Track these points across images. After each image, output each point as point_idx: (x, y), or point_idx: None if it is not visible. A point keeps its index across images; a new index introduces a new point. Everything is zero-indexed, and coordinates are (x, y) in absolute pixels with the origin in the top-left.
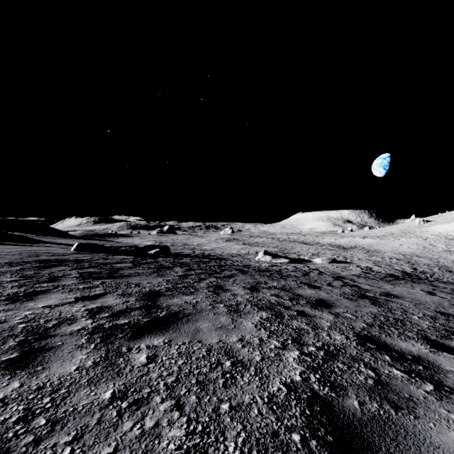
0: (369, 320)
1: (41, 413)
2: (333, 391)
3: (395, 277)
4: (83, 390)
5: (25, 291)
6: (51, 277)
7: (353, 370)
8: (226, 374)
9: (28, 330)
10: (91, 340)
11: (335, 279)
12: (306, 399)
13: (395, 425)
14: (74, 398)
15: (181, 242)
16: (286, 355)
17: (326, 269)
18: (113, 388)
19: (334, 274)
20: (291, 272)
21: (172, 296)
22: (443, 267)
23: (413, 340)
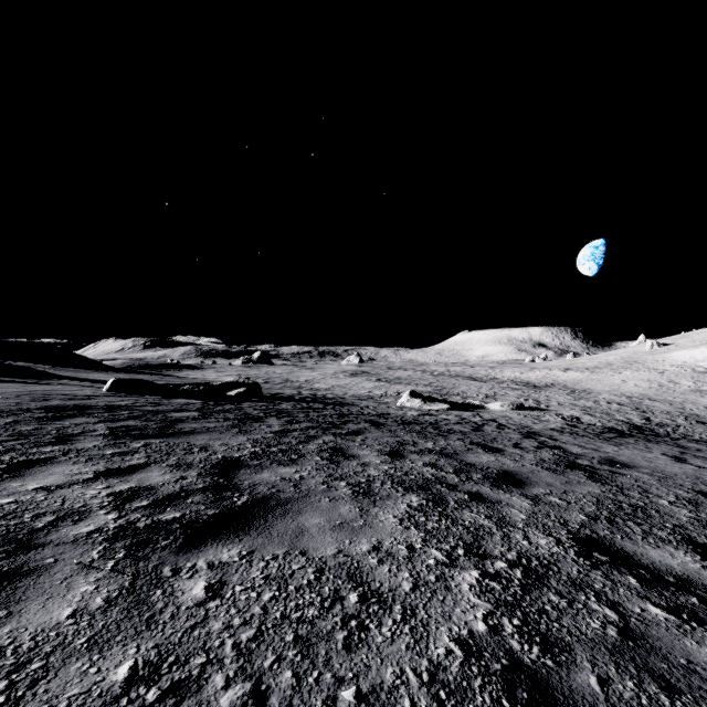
0: (590, 509)
1: None
2: (547, 654)
3: (618, 433)
4: (75, 662)
5: (12, 460)
6: (61, 436)
7: (578, 608)
8: (350, 620)
9: None
10: (108, 554)
11: (524, 436)
12: (499, 674)
13: None
14: (54, 681)
15: (281, 378)
16: (456, 579)
17: (509, 421)
18: (135, 656)
19: (522, 429)
20: (455, 424)
21: (261, 467)
22: (691, 416)
23: (671, 546)
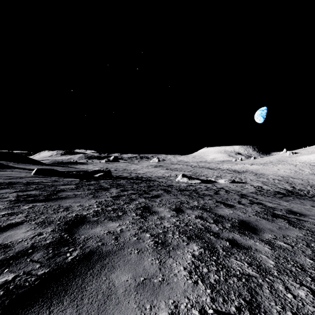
0: (309, 252)
1: None
2: None
3: (282, 194)
4: None
5: None
6: None
7: None
8: None
9: None
10: None
11: (240, 196)
12: None
13: None
14: None
15: (122, 168)
16: None
17: (230, 188)
18: None
19: (237, 192)
20: (205, 190)
21: (97, 222)
22: (313, 185)
23: None
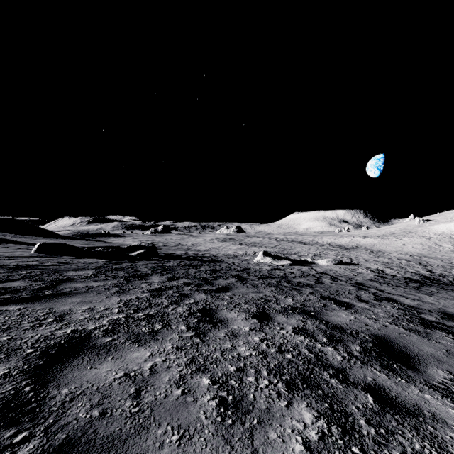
0: None
1: None
2: None
3: (418, 282)
4: None
5: None
6: None
7: None
8: None
9: None
10: None
11: (356, 287)
12: None
13: None
14: None
15: (175, 242)
16: None
17: (336, 273)
18: None
19: (350, 280)
20: (300, 277)
21: (107, 350)
22: None
23: None
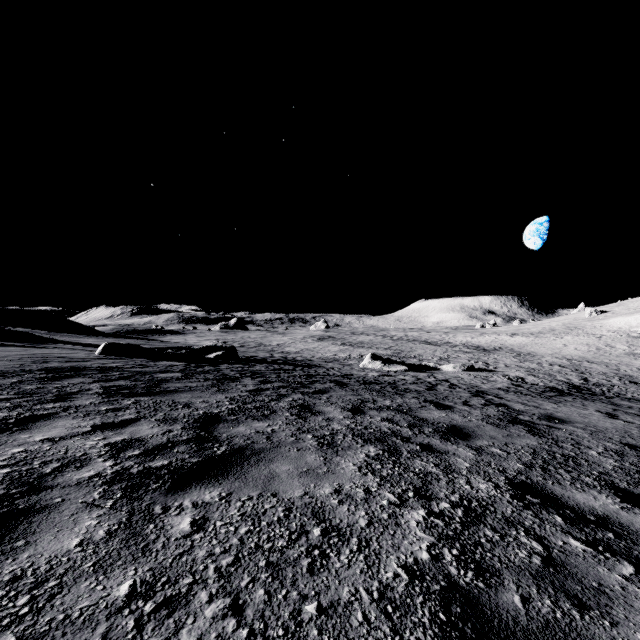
0: (526, 459)
1: (10, 626)
2: (480, 577)
3: (558, 392)
4: (84, 581)
5: (19, 415)
6: (61, 394)
7: (509, 541)
8: (314, 550)
9: (12, 478)
10: (107, 495)
11: (473, 394)
12: (438, 593)
13: (582, 639)
14: (68, 596)
15: (255, 342)
16: (405, 517)
17: (460, 381)
18: (134, 577)
19: (472, 388)
20: (411, 384)
21: (237, 422)
22: (625, 376)
23: (595, 490)
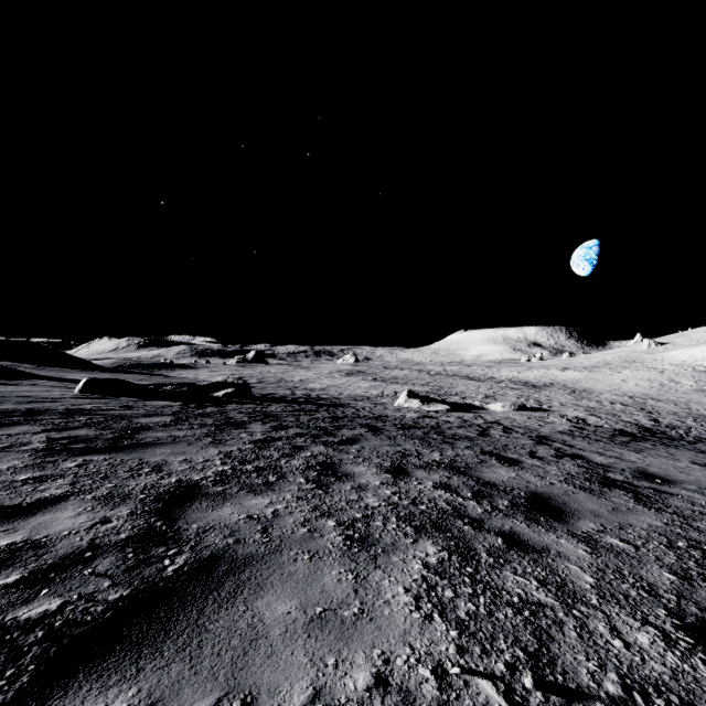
0: (671, 560)
1: None
2: None
3: (630, 436)
4: None
5: None
6: None
7: None
8: None
9: None
10: None
11: (536, 441)
12: None
13: None
14: None
15: (275, 378)
16: None
17: (513, 423)
18: None
19: (530, 432)
20: (458, 428)
21: (223, 497)
22: (699, 417)
23: None
